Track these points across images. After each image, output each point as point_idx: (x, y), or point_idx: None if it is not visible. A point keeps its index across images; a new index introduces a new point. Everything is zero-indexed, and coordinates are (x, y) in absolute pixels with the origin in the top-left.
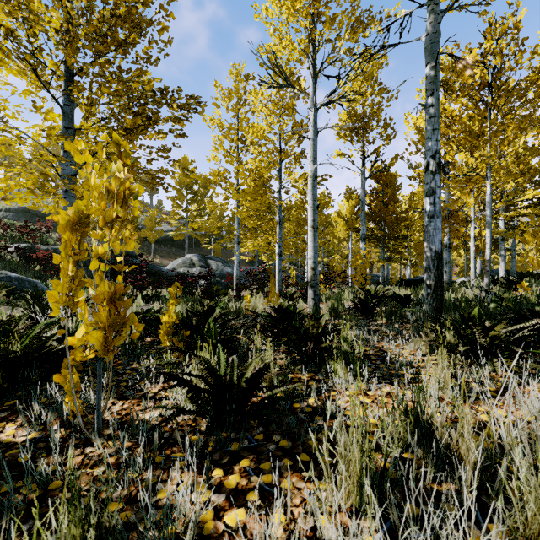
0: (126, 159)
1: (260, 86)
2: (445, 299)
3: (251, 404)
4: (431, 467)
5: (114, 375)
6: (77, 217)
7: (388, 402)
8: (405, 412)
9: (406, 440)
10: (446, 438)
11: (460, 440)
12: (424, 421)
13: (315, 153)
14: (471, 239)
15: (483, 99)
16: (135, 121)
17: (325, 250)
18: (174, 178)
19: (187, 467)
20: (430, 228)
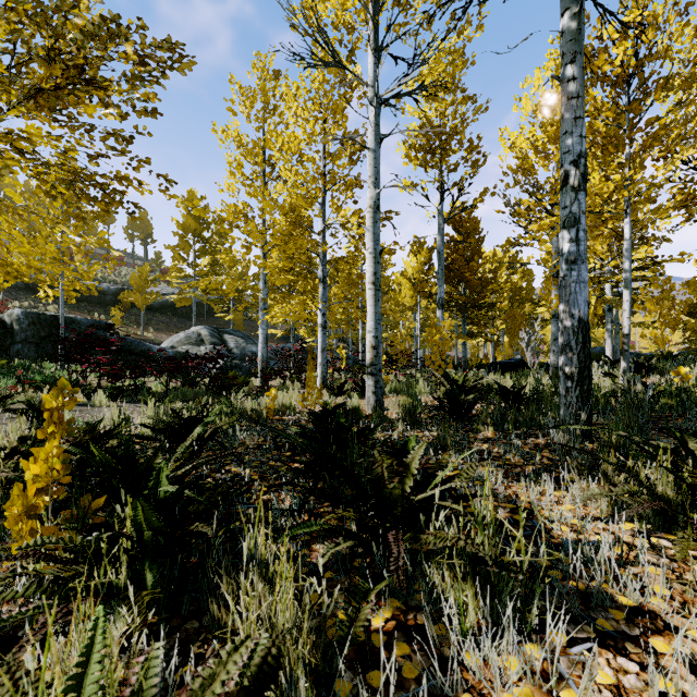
0: None
1: None
2: None
3: None
4: None
5: None
6: None
7: None
8: None
9: None
10: None
11: None
12: None
13: (378, 170)
14: None
15: (616, 103)
16: (50, 71)
17: (384, 322)
18: (142, 192)
19: None
20: (571, 280)
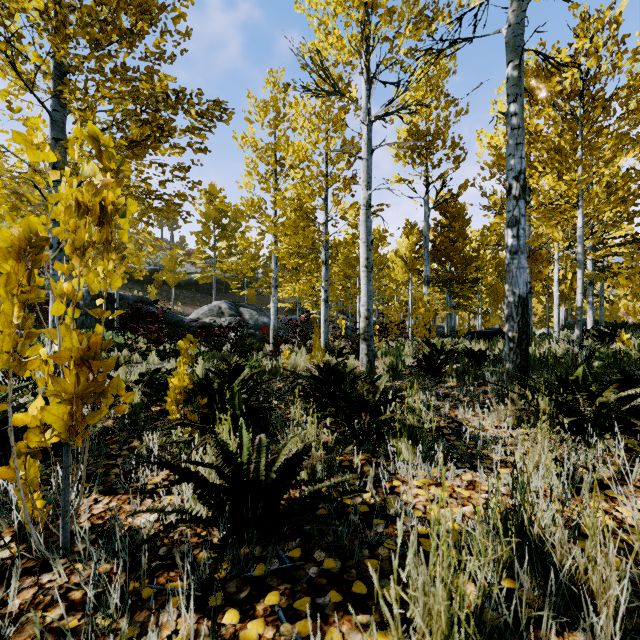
0: (110, 161)
1: (302, 98)
2: (530, 354)
3: (285, 500)
4: (549, 608)
5: (103, 458)
6: (26, 238)
7: (471, 496)
8: (504, 520)
9: (505, 560)
10: (569, 563)
11: (590, 568)
12: (534, 536)
13: (370, 176)
14: (554, 282)
15: (572, 112)
16: (143, 131)
17: (380, 296)
18: (194, 205)
19: (187, 606)
20: (513, 266)
